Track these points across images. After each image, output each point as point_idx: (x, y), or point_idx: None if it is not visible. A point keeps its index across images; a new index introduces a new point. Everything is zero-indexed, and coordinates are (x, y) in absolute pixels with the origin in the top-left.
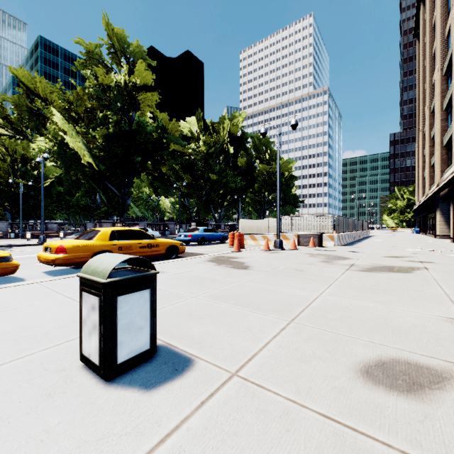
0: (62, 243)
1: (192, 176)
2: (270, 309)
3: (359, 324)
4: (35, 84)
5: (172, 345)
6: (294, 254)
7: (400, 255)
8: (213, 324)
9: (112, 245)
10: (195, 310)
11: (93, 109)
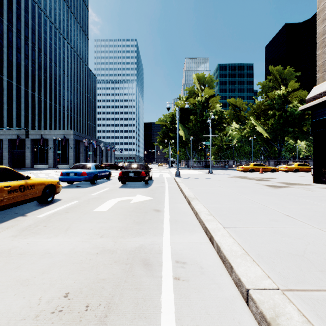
0: (286, 166)
1: None
2: None
3: None
4: (236, 103)
5: None
6: None
7: None
8: None
9: (298, 167)
10: None
11: (264, 109)
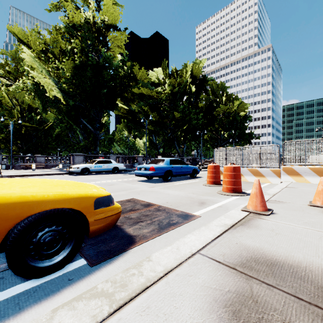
0: None
1: (159, 115)
2: None
3: None
4: (28, 39)
5: None
6: None
7: None
8: None
9: None
10: None
11: (67, 50)
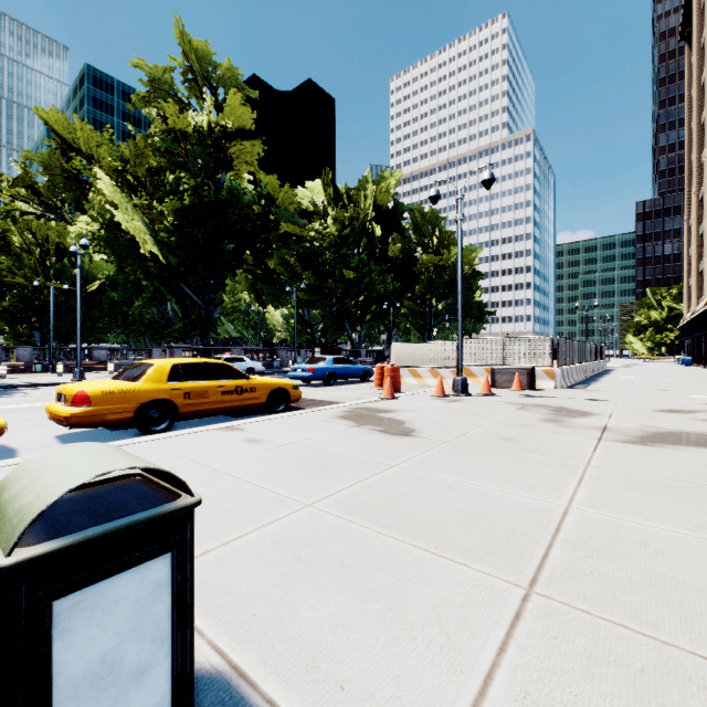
0: (83, 387)
1: (316, 273)
2: (473, 546)
3: (700, 605)
4: (74, 133)
5: (242, 677)
6: (490, 404)
7: (684, 408)
8: (347, 594)
9: (173, 390)
10: (309, 544)
11: (160, 170)
